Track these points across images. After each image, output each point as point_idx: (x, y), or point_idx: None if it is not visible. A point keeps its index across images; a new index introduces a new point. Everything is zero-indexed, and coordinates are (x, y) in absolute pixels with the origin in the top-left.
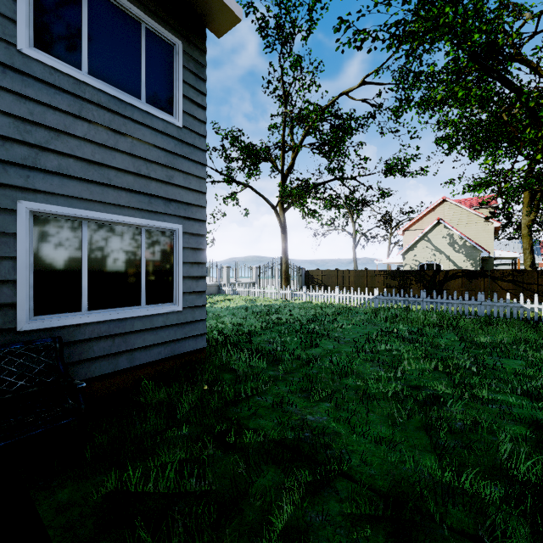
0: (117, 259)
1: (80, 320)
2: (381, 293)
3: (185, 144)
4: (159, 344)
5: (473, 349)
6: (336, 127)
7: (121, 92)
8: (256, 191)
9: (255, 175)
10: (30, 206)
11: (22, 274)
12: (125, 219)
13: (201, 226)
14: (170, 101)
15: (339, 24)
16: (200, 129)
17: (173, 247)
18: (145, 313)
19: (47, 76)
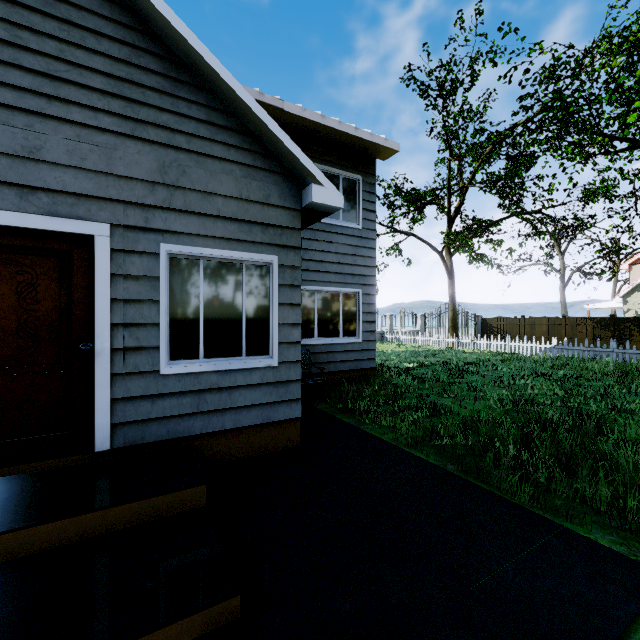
0: (329, 311)
1: (314, 342)
2: (560, 342)
3: (363, 238)
4: (349, 360)
5: (617, 389)
6: (513, 157)
7: (331, 219)
8: (420, 238)
9: (419, 220)
10: None
11: None
12: (333, 289)
13: (373, 288)
14: (354, 214)
15: (474, 133)
16: (372, 226)
17: (356, 303)
18: (342, 342)
19: None
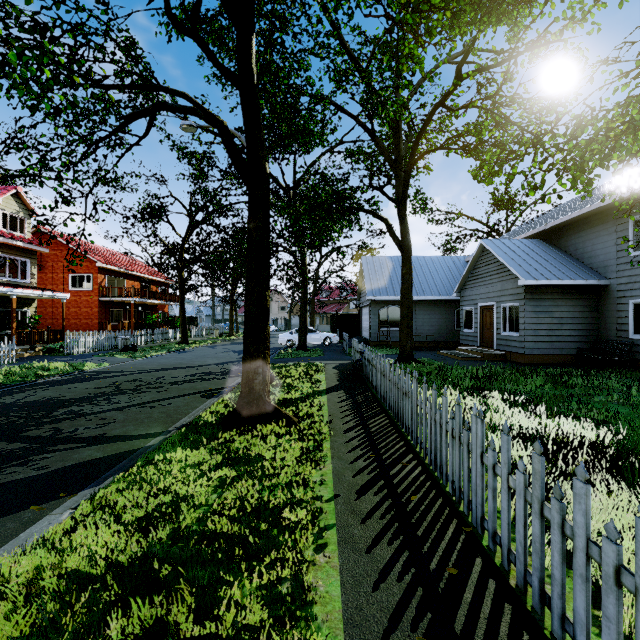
0: None
1: None
2: None
3: None
4: None
5: None
6: None
7: None
8: None
9: None
10: (631, 301)
11: (629, 322)
12: None
13: None
14: None
15: None
16: None
17: None
18: None
19: (635, 259)
